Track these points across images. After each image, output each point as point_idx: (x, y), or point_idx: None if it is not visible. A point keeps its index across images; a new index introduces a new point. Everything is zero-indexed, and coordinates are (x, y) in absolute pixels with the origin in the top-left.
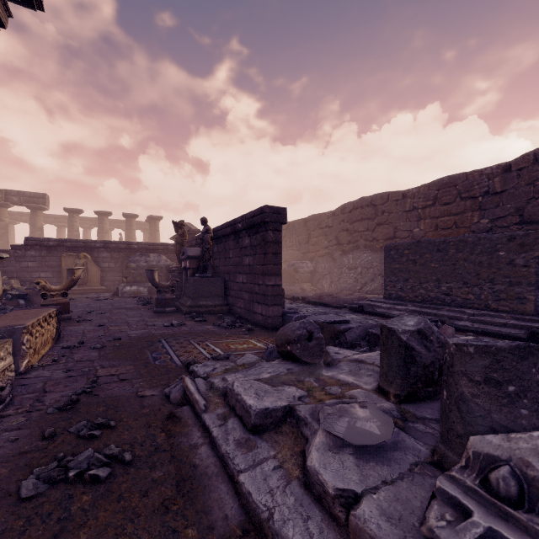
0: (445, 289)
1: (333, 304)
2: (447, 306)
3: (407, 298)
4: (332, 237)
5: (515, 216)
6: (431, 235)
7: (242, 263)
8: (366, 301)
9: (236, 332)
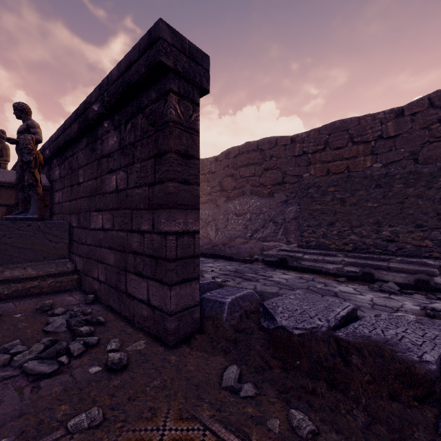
0: (389, 234)
1: (236, 256)
2: (391, 255)
3: (332, 246)
4: (215, 183)
5: (410, 160)
6: None
7: (103, 188)
8: (279, 250)
9: (58, 403)
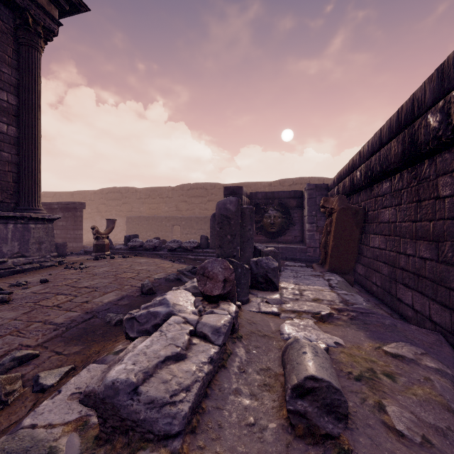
0: (149, 234)
1: None
2: None
3: None
4: (94, 207)
5: (175, 208)
6: (148, 212)
7: (57, 224)
8: (118, 242)
9: None
